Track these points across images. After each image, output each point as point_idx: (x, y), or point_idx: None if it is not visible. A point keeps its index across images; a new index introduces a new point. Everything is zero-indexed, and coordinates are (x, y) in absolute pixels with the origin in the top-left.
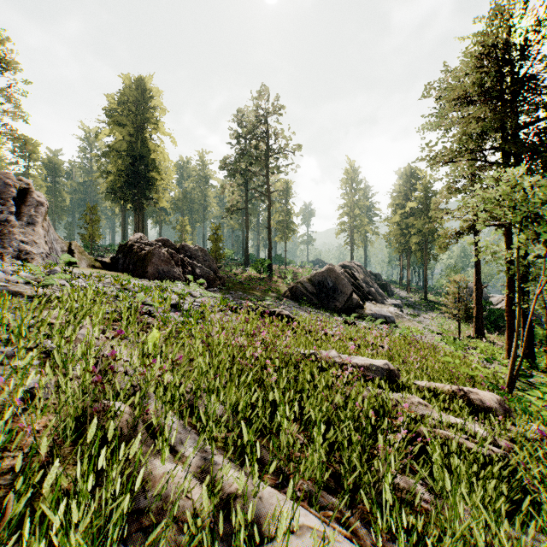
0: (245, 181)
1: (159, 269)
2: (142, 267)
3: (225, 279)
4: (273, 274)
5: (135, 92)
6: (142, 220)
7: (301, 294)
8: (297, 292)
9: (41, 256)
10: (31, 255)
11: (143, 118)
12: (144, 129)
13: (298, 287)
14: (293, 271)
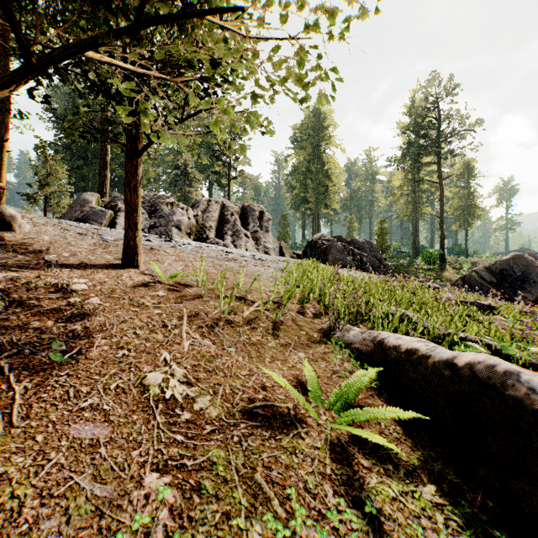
0: (414, 172)
1: (336, 257)
2: (324, 256)
3: (389, 266)
4: (446, 265)
5: (312, 119)
6: (318, 221)
7: (475, 283)
8: (471, 281)
9: (272, 250)
10: (268, 250)
11: (318, 138)
12: (319, 146)
13: (472, 276)
14: (476, 262)
